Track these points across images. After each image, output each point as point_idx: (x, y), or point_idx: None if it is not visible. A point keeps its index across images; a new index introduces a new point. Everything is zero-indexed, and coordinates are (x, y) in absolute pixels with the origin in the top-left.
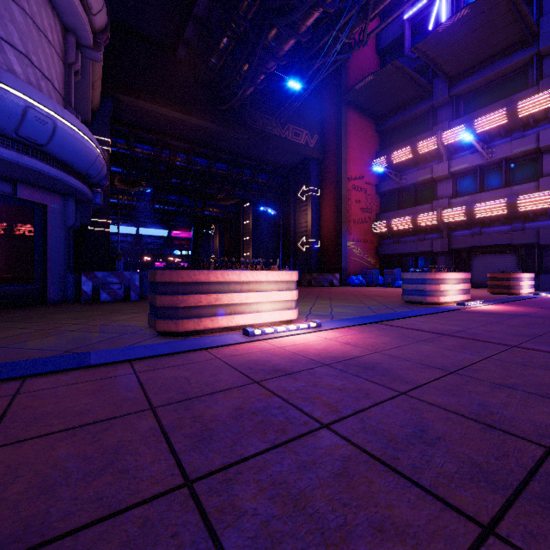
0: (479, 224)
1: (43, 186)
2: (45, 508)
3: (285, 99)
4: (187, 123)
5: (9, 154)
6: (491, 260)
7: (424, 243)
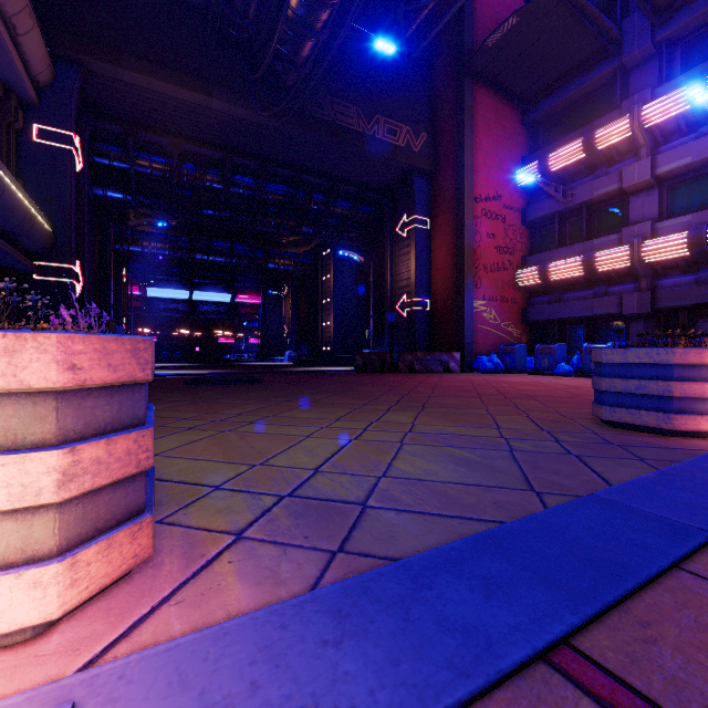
0: None
1: None
2: None
3: (373, 75)
4: (210, 111)
5: None
6: None
7: (605, 301)
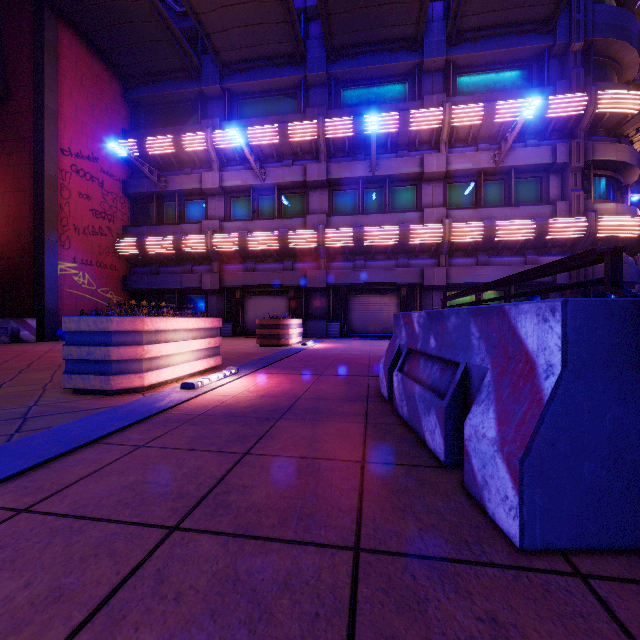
0: (254, 259)
1: None
2: None
3: None
4: None
5: None
6: (265, 303)
7: (191, 277)
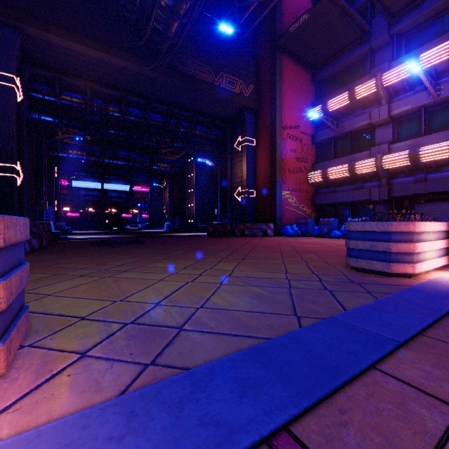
0: (424, 170)
1: None
2: None
3: (219, 47)
4: (111, 65)
5: None
6: (438, 209)
7: (361, 192)
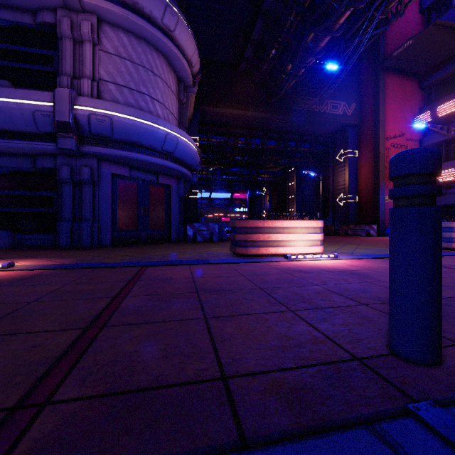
0: None
1: (169, 175)
2: (220, 287)
3: (324, 79)
4: (246, 116)
5: (158, 160)
6: None
7: None
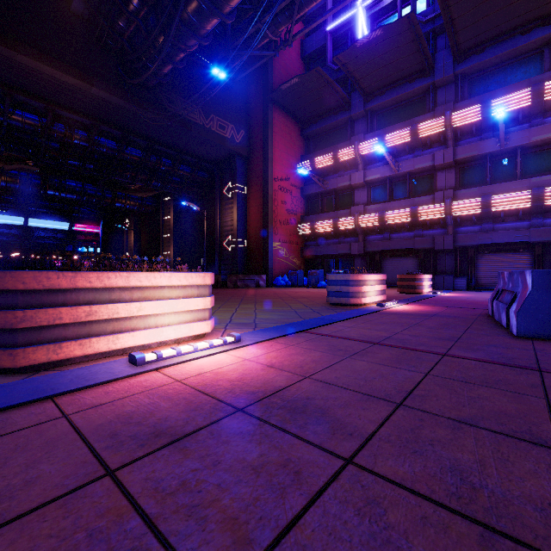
0: (389, 230)
1: None
2: None
3: (209, 87)
4: (87, 93)
5: None
6: (398, 263)
7: (343, 246)
